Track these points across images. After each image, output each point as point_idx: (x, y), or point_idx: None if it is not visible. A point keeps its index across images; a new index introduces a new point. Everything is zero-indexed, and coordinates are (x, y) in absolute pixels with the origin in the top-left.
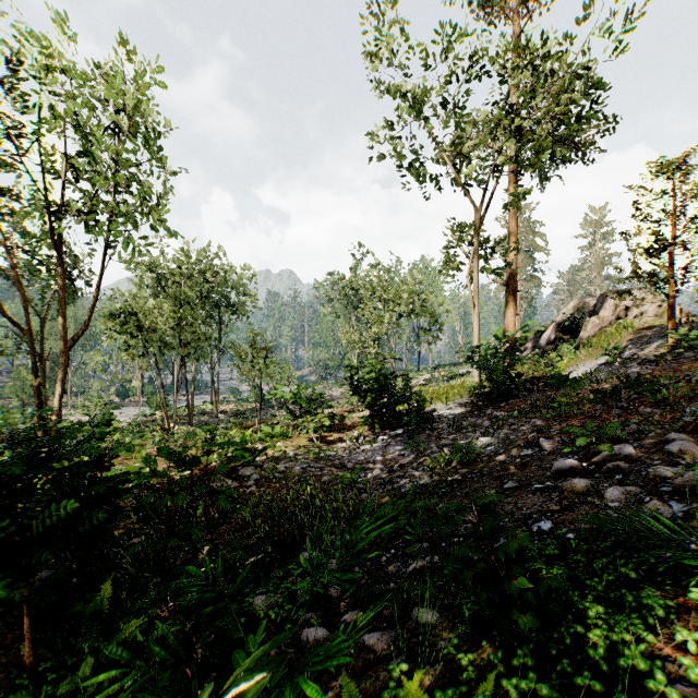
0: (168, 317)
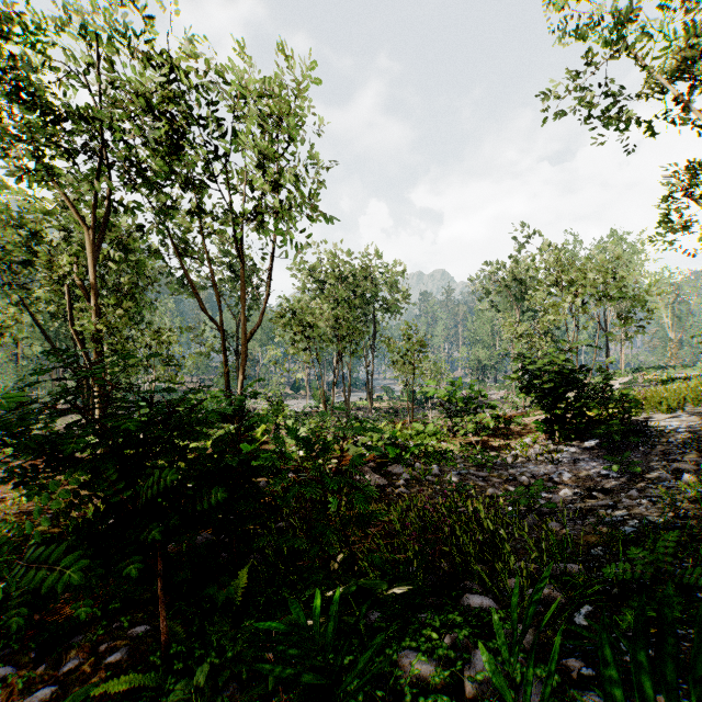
0: (326, 314)
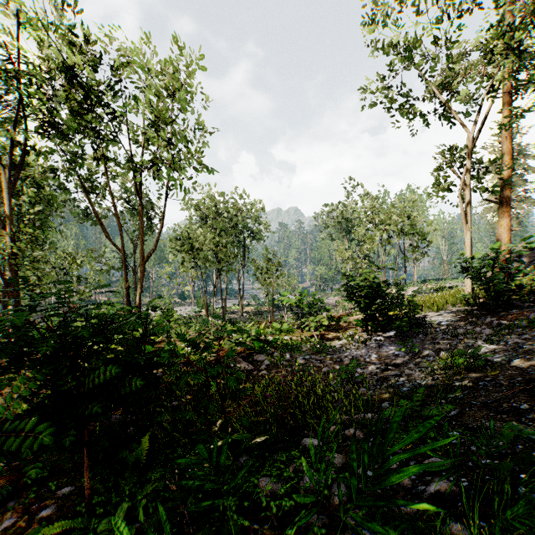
0: (208, 241)
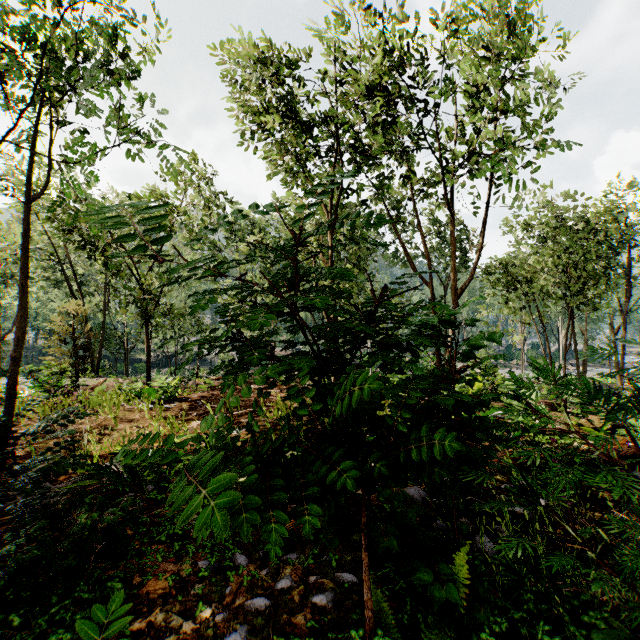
0: (554, 265)
